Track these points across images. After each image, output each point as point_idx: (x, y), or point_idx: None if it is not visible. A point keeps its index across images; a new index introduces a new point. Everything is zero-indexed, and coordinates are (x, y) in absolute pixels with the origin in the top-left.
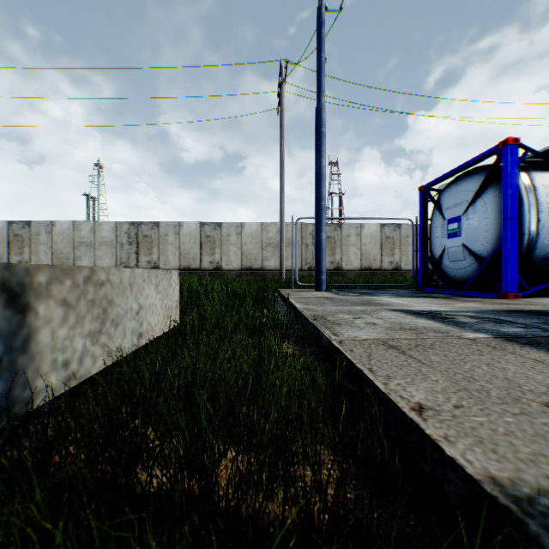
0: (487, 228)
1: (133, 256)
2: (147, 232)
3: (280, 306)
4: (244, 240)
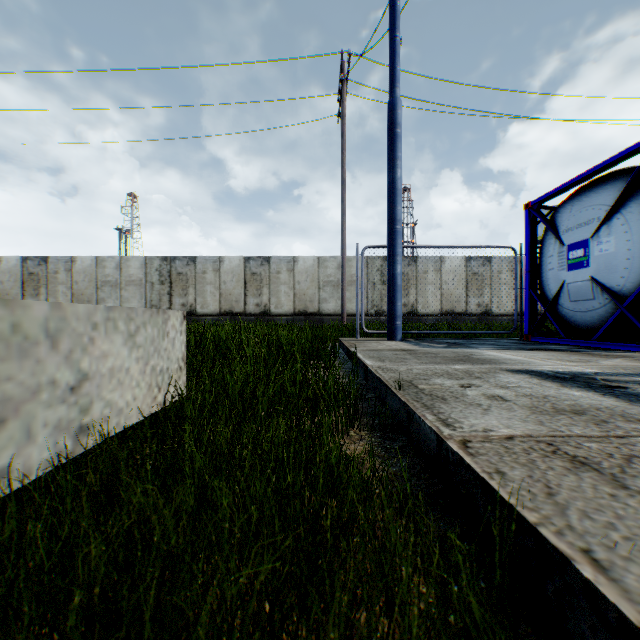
0: (630, 255)
1: (165, 297)
2: (181, 268)
3: (343, 361)
4: (297, 278)
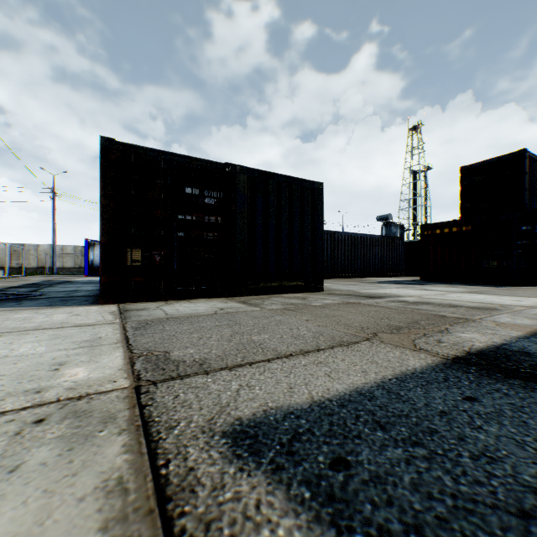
0: None
1: None
2: None
3: None
4: (40, 253)
